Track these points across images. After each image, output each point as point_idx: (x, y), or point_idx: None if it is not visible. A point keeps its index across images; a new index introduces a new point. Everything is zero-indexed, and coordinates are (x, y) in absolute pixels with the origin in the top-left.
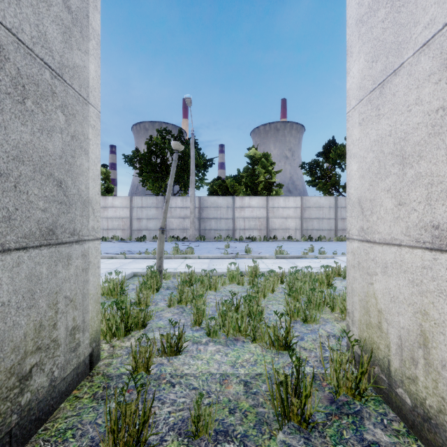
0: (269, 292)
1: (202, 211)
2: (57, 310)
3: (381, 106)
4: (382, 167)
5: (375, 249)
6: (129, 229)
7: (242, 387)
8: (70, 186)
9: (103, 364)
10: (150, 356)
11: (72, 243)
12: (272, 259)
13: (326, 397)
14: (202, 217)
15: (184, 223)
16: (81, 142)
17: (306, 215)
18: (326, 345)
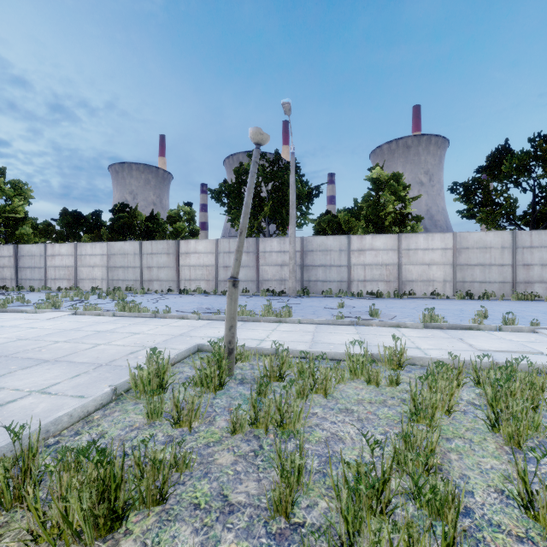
0: (441, 415)
1: (306, 256)
2: None
3: None
4: None
5: None
6: (214, 280)
7: None
8: None
9: None
10: None
11: None
12: (416, 329)
13: None
14: (305, 264)
15: (281, 272)
16: None
17: (461, 260)
18: None
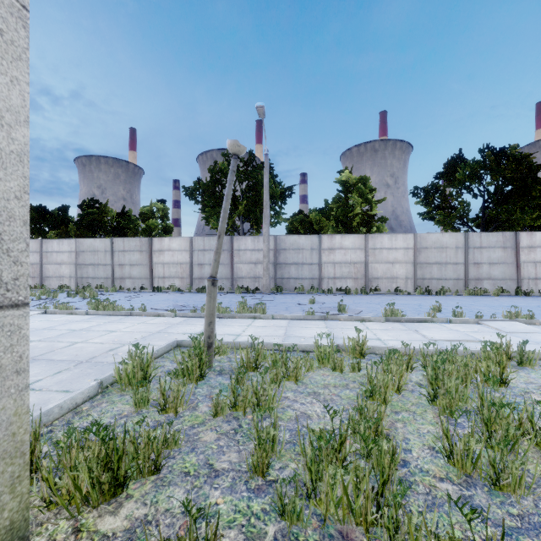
0: (392, 393)
1: (279, 254)
2: None
3: None
4: None
5: None
6: (189, 277)
7: None
8: None
9: None
10: None
11: None
12: (379, 323)
13: None
14: (278, 262)
15: (255, 269)
16: None
17: (421, 259)
18: None
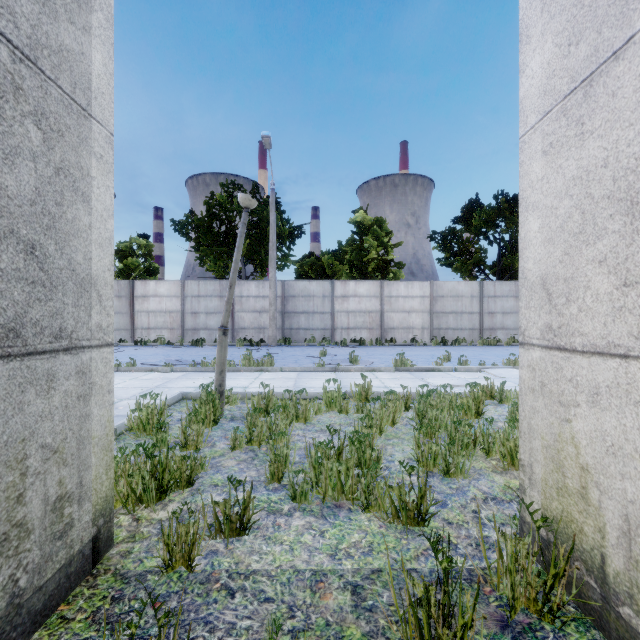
0: (387, 426)
1: (287, 302)
2: (25, 470)
3: (587, 118)
4: (589, 222)
5: (575, 362)
6: (180, 328)
7: (348, 598)
8: (54, 255)
9: (116, 552)
10: (194, 542)
11: (58, 352)
12: (389, 372)
13: (493, 616)
14: (286, 311)
15: (260, 319)
16: (75, 181)
17: (437, 308)
18: (490, 523)
